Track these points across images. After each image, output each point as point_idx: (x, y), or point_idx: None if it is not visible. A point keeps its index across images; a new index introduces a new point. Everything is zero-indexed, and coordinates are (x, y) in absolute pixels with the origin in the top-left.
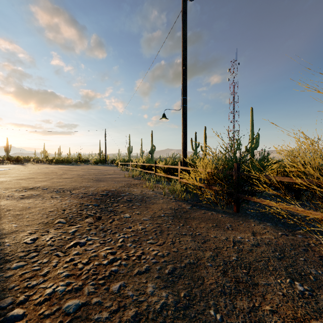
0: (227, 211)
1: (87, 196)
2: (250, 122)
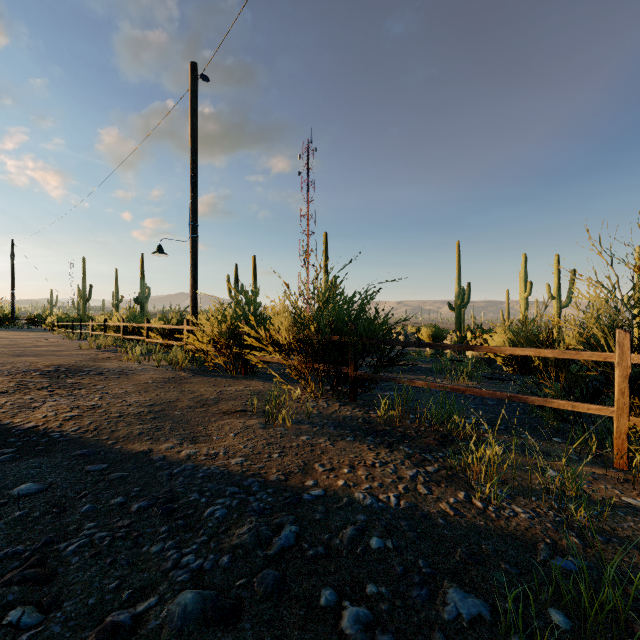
0: (237, 376)
1: (20, 373)
2: (324, 256)
